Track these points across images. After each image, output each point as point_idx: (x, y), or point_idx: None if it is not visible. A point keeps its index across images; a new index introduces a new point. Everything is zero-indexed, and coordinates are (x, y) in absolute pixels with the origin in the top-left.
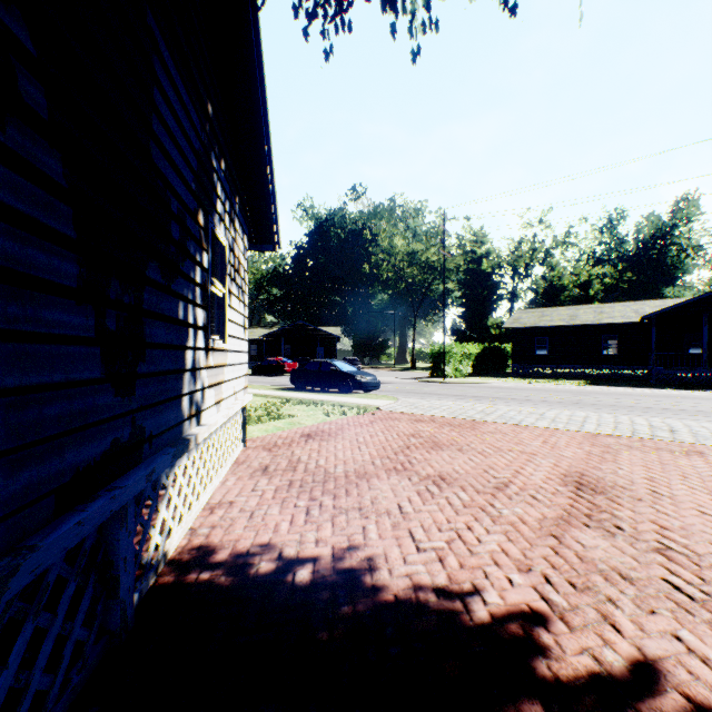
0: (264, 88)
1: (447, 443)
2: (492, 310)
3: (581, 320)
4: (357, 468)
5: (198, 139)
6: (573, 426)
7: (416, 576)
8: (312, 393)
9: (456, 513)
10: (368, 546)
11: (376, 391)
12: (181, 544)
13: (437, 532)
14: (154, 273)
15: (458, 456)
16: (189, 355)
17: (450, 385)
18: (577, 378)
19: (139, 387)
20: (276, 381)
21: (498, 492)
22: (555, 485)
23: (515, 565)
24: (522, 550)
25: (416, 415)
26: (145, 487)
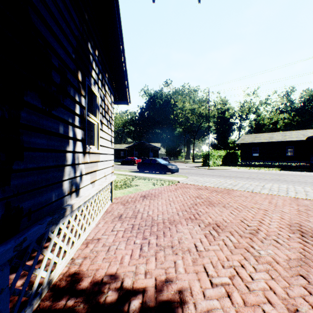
0: (118, 10)
1: (216, 202)
2: (230, 135)
3: (275, 139)
4: (169, 217)
5: (77, 29)
6: (282, 193)
7: (214, 312)
8: (147, 173)
9: (231, 252)
10: (178, 279)
11: (177, 172)
12: (63, 271)
13: (222, 268)
14: (33, 99)
15: (224, 211)
16: (69, 156)
17: (211, 170)
18: (273, 167)
19: (15, 179)
20: (131, 167)
21: (253, 236)
22: (287, 232)
23: (284, 305)
24: (284, 288)
25: (198, 185)
26: (29, 245)
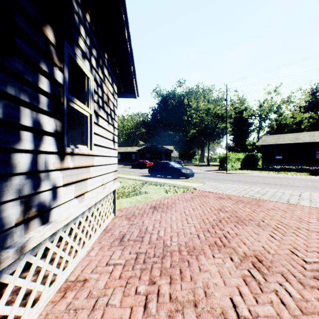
0: None
1: (246, 218)
2: (248, 137)
3: (302, 140)
4: (187, 242)
5: None
6: None
7: None
8: (158, 178)
9: None
10: None
11: (191, 177)
12: None
13: None
14: None
15: (261, 232)
16: (22, 158)
17: (230, 174)
18: (300, 171)
19: None
20: (142, 171)
21: None
22: None
23: None
24: None
25: (218, 194)
26: None
